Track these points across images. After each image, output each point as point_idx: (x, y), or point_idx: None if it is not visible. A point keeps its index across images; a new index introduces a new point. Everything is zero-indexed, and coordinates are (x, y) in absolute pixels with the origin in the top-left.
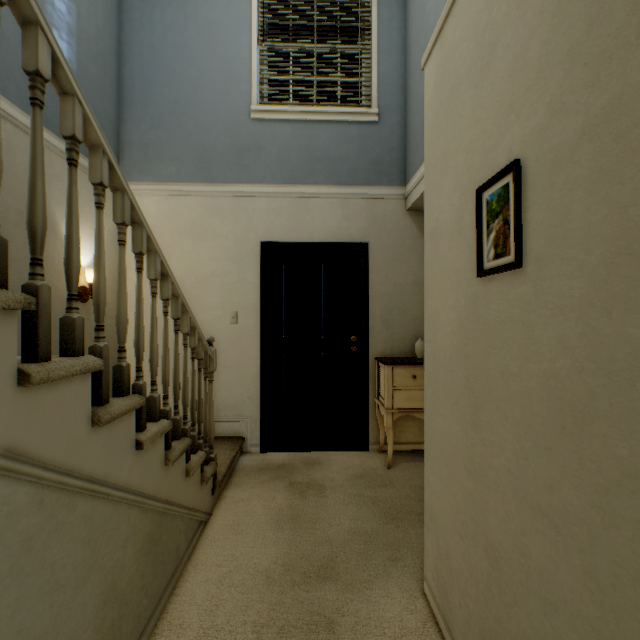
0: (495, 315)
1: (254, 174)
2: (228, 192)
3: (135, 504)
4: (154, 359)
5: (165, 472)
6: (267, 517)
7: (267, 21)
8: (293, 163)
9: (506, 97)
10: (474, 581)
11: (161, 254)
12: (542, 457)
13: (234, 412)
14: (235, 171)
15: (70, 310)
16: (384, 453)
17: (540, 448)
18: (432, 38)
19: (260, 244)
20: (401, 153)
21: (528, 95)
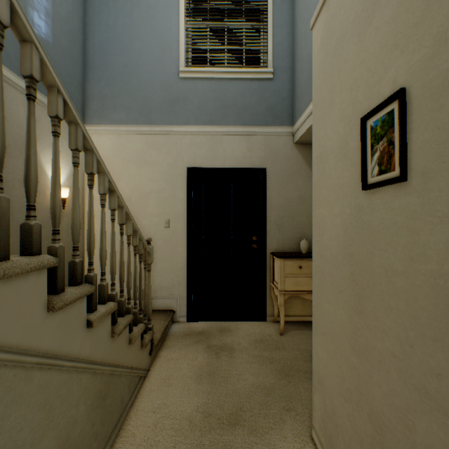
0: (379, 222)
1: (182, 118)
2: (163, 131)
3: (86, 370)
4: (103, 255)
5: (112, 342)
6: (191, 373)
7: (191, 6)
8: (210, 110)
9: (390, 37)
10: (358, 439)
11: (108, 174)
12: (429, 347)
13: (167, 292)
14: (168, 116)
15: (29, 218)
16: (277, 323)
17: (427, 338)
18: (319, 3)
19: (186, 169)
20: (290, 101)
21: (413, 31)
